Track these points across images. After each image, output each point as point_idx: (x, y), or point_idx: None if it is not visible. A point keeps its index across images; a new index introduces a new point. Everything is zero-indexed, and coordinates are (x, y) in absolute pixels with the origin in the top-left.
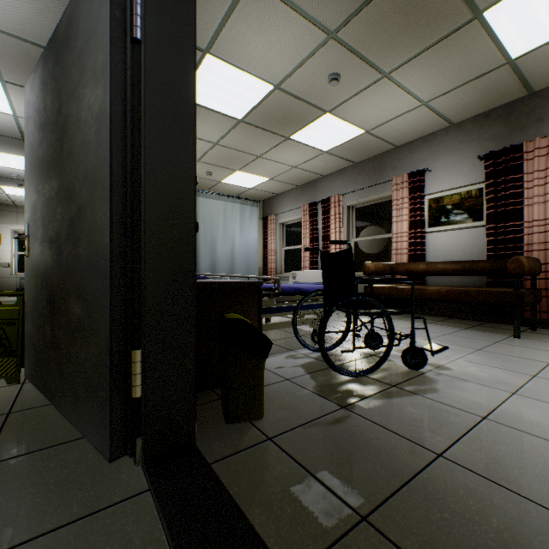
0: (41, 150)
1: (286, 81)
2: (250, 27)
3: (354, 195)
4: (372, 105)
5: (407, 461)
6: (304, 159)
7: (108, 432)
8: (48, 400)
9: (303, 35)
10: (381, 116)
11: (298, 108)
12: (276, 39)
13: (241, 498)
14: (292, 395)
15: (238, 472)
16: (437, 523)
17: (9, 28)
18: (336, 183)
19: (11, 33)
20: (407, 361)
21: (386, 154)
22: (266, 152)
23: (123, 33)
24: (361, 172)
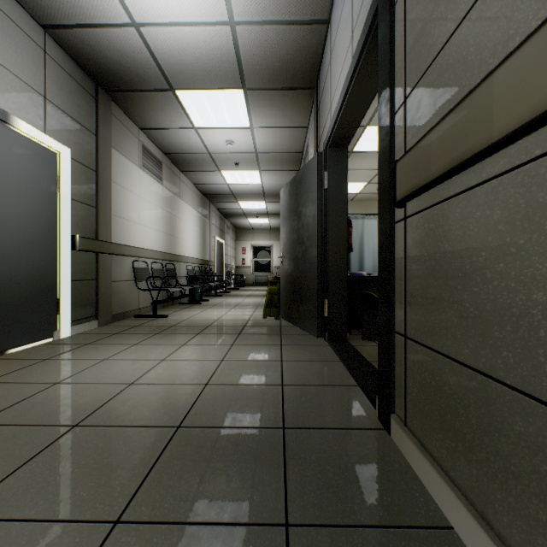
0: (289, 221)
1: None
2: None
3: None
4: None
5: None
6: None
7: (316, 328)
8: (291, 325)
9: None
10: None
11: None
12: None
13: (359, 351)
14: None
15: (361, 348)
16: None
17: (267, 150)
18: None
19: (267, 152)
20: None
21: None
22: None
23: (321, 186)
24: None
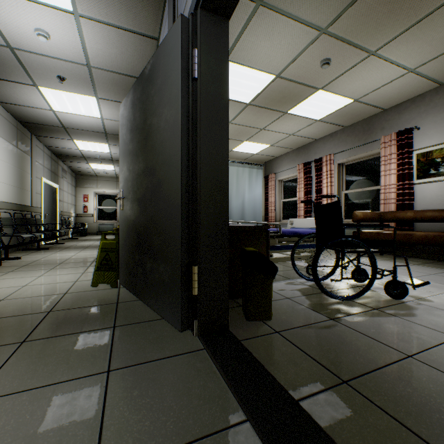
0: (132, 145)
1: (285, 71)
2: (258, 37)
3: (344, 154)
4: (360, 79)
5: (381, 356)
6: (299, 128)
7: (179, 314)
8: (136, 298)
9: (299, 35)
10: (368, 86)
11: (294, 89)
12: (278, 41)
13: (261, 360)
14: (291, 308)
15: (257, 347)
16: (401, 392)
17: (104, 66)
18: (328, 144)
19: (105, 69)
20: (389, 292)
21: (374, 117)
22: (268, 125)
23: (187, 75)
24: (350, 134)
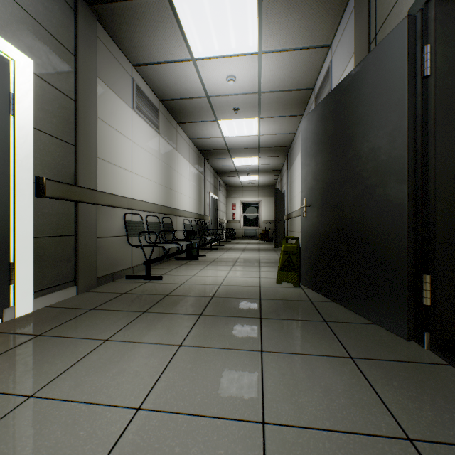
0: (320, 156)
1: None
2: None
3: None
4: None
5: None
6: None
7: (404, 322)
8: (325, 299)
9: None
10: None
11: None
12: None
13: None
14: None
15: None
16: None
17: (272, 89)
18: None
19: (272, 91)
20: None
21: None
22: None
23: (413, 76)
24: None
